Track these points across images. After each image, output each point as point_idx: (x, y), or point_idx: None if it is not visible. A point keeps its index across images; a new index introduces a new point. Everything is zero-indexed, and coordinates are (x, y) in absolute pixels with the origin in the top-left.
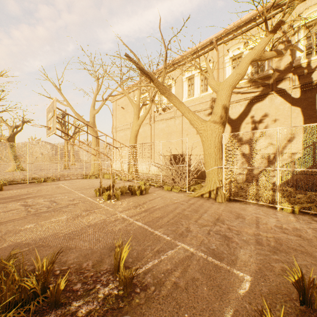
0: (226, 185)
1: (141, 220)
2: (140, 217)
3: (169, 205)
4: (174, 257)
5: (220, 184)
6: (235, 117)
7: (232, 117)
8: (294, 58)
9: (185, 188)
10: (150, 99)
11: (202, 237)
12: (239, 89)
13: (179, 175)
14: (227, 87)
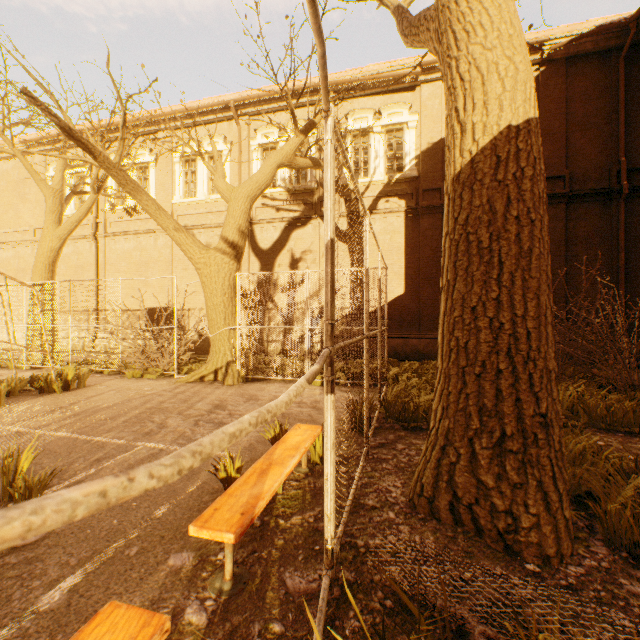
0: (242, 357)
1: (66, 428)
2: (63, 424)
3: (133, 399)
4: (129, 460)
5: (233, 357)
6: (266, 246)
7: (263, 246)
8: (342, 173)
9: (173, 370)
10: (92, 186)
11: (184, 430)
12: (274, 201)
13: (161, 346)
14: (244, 197)
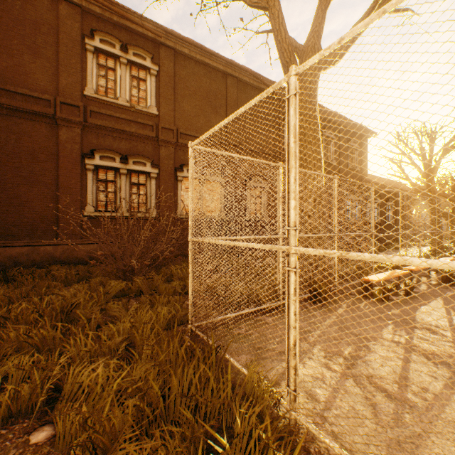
0: None
1: None
2: None
3: None
4: None
5: None
6: None
7: None
8: None
9: None
10: None
11: None
12: None
13: None
14: None
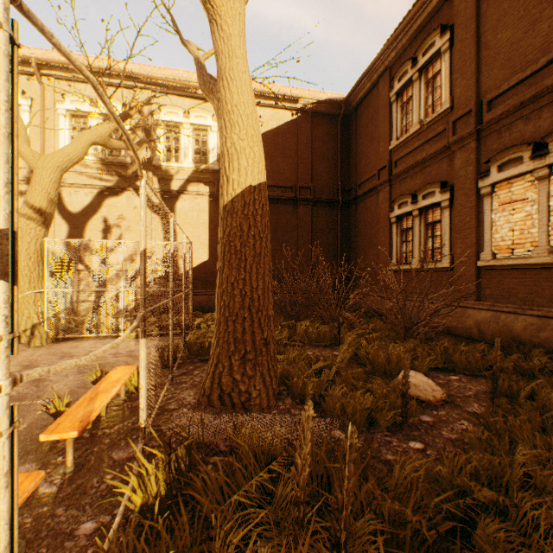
0: (52, 319)
1: None
2: None
3: None
4: None
5: (40, 320)
6: (76, 209)
7: (72, 209)
8: (156, 155)
9: None
10: None
11: None
12: (85, 168)
13: None
14: (54, 167)
